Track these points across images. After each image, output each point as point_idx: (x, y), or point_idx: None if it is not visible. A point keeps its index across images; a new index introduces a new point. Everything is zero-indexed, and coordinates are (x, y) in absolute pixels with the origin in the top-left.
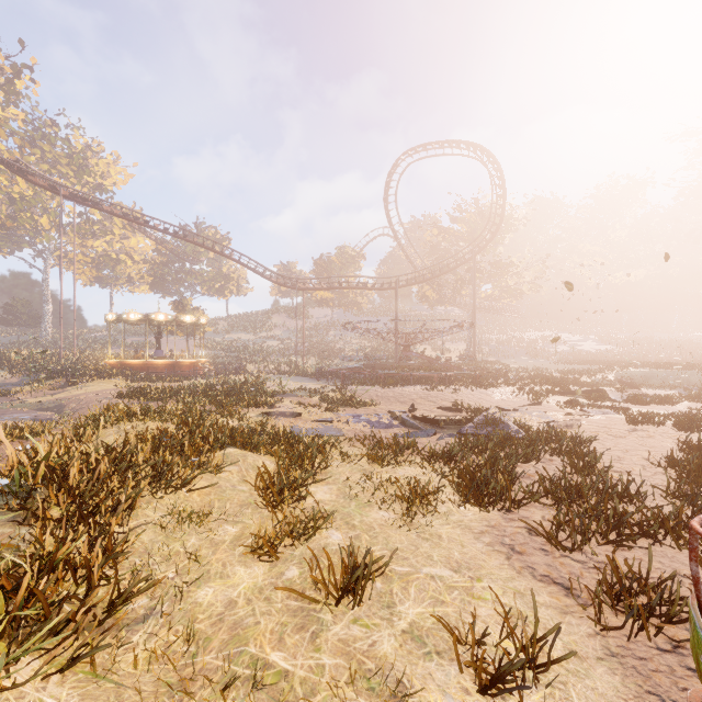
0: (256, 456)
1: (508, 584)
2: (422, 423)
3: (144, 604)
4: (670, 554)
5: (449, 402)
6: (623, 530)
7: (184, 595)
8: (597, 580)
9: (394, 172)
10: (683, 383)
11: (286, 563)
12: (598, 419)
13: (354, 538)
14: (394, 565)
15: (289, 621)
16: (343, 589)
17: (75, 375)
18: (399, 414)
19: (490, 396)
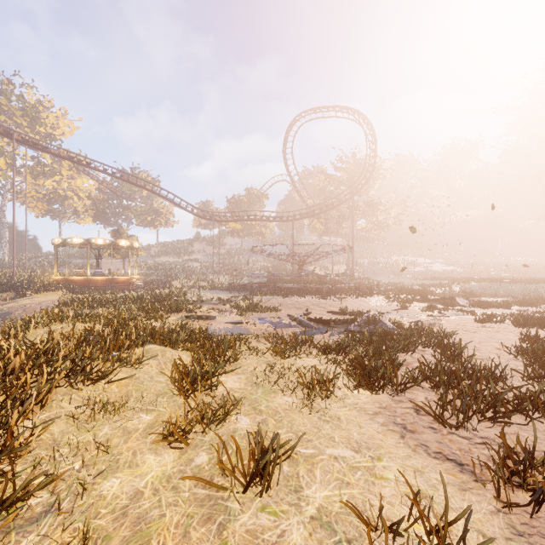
0: (174, 351)
1: (406, 462)
2: (316, 324)
3: (43, 501)
4: (541, 428)
5: (335, 307)
6: (499, 408)
7: (89, 487)
8: (485, 455)
9: (291, 129)
10: (510, 293)
11: (196, 449)
12: (453, 319)
13: (261, 422)
14: (299, 447)
15: (195, 512)
16: (251, 476)
17: (24, 289)
18: (297, 316)
19: (368, 303)
